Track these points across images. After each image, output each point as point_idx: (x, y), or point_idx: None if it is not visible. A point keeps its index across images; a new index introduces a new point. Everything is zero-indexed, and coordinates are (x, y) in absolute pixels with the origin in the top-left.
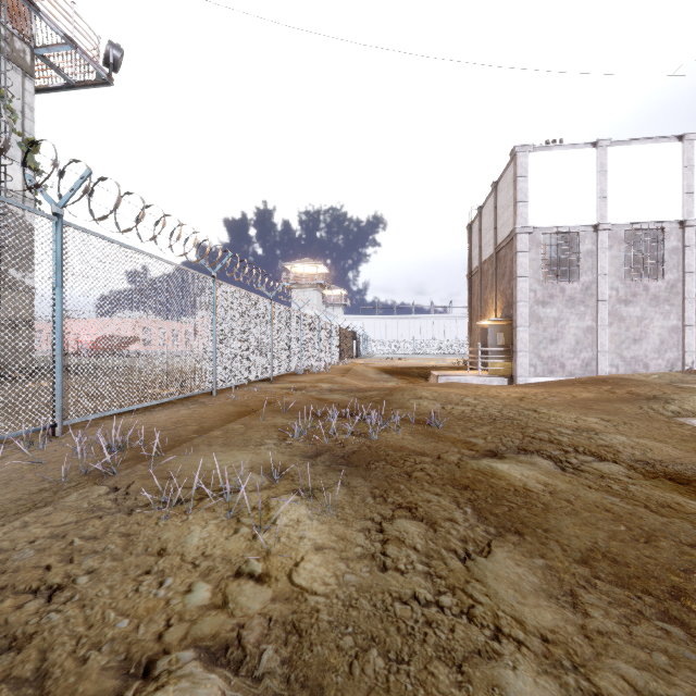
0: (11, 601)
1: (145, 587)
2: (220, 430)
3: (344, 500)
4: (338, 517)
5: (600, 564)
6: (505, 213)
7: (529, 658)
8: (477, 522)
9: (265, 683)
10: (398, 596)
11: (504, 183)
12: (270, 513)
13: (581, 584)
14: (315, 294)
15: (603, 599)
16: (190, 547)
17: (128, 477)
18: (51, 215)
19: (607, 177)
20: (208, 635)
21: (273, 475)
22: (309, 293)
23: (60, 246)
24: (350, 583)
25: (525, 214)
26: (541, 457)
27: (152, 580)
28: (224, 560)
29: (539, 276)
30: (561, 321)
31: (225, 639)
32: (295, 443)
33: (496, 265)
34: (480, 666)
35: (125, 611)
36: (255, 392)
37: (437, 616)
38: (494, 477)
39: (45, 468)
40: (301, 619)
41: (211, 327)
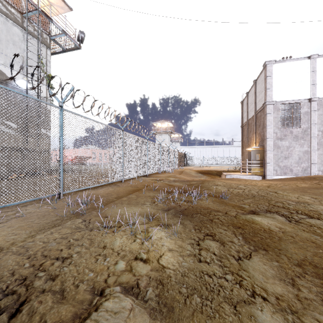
0: (49, 262)
1: (99, 260)
2: (126, 197)
3: (181, 230)
4: (179, 237)
5: (308, 267)
6: (260, 95)
7: (269, 306)
8: (245, 243)
9: (149, 303)
10: (206, 273)
11: (259, 80)
12: (148, 234)
13: (297, 275)
14: (167, 136)
15: (308, 283)
16: (116, 246)
17: (89, 216)
18: (59, 106)
19: (316, 74)
20: (125, 282)
21: (149, 218)
22: (164, 136)
23: (62, 119)
24: (184, 266)
25: (271, 95)
26: (278, 215)
27: (101, 258)
28: (130, 252)
29: (279, 125)
30: (290, 148)
31: (132, 284)
32: (158, 204)
33: (255, 121)
34: (244, 306)
35: (92, 269)
36: (140, 181)
37: (224, 283)
38: (253, 223)
39: (57, 210)
40: (163, 279)
41: (121, 152)
